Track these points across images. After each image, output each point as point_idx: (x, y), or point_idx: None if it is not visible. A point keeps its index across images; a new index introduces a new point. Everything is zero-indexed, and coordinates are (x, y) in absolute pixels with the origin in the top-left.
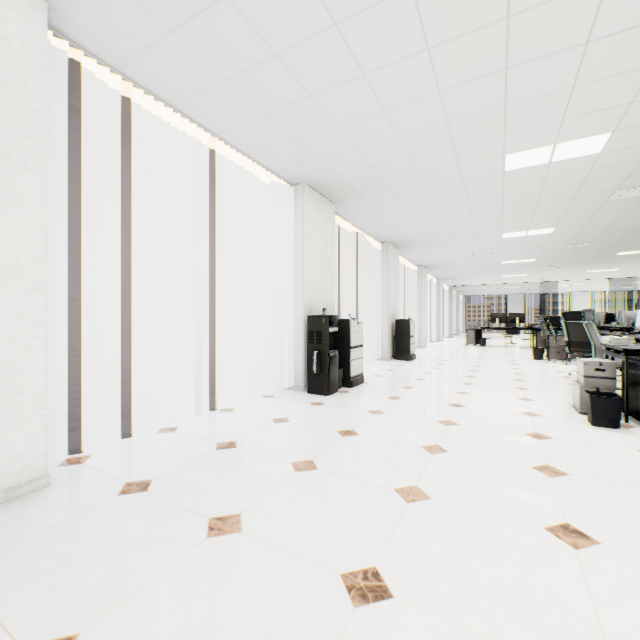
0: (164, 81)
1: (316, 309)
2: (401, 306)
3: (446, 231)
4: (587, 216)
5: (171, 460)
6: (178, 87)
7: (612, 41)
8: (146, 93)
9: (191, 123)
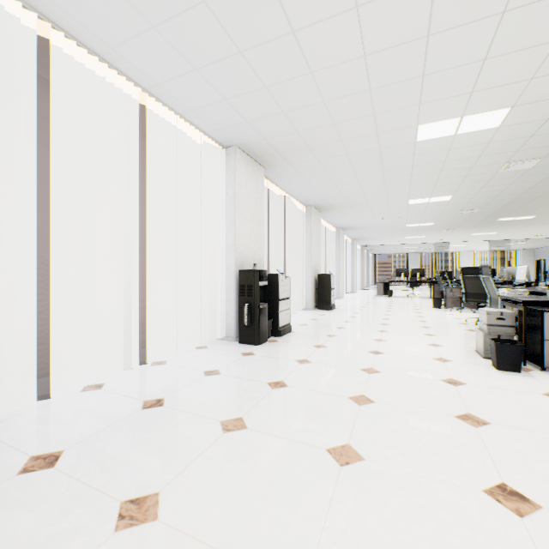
0: (86, 24)
1: (247, 264)
2: (322, 262)
3: (362, 196)
4: (479, 186)
5: (90, 424)
6: (102, 32)
7: (526, 12)
8: (67, 37)
9: (119, 75)
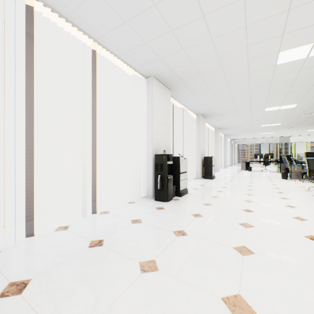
0: None
1: (160, 150)
2: (206, 149)
3: (233, 107)
4: None
5: (53, 257)
6: (65, 0)
7: None
8: (45, 5)
9: (79, 31)
